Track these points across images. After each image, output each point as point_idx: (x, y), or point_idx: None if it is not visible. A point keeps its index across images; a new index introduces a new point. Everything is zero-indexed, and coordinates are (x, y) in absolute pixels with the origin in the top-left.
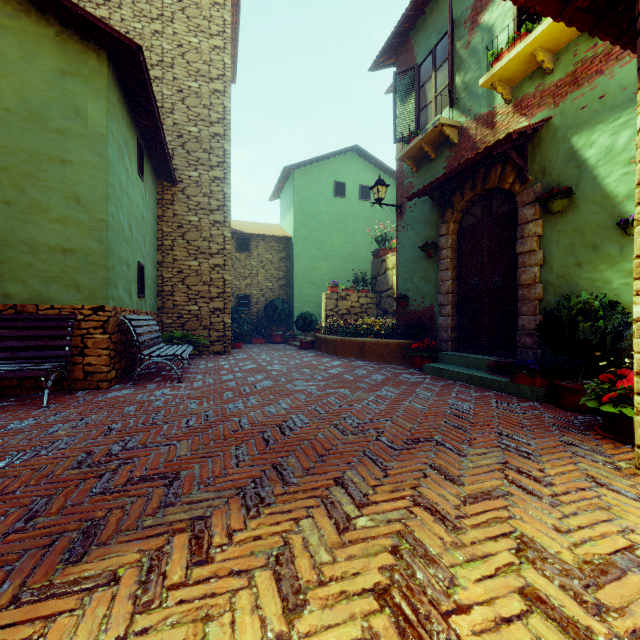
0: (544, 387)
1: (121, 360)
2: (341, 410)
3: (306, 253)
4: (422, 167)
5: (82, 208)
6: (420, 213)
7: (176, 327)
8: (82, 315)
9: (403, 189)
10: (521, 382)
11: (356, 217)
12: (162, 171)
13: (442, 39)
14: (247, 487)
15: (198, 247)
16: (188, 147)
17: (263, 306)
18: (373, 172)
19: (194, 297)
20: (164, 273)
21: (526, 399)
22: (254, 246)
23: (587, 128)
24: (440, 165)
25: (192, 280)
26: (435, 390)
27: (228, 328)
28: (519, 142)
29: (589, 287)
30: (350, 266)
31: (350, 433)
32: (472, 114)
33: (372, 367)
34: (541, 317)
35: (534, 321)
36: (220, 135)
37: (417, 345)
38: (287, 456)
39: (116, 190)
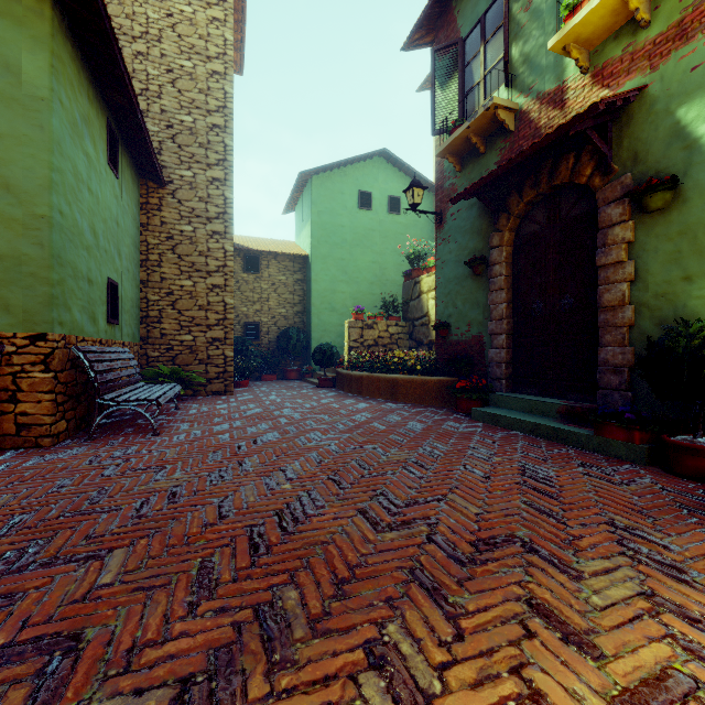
0: (645, 444)
1: (77, 406)
2: (371, 481)
3: (326, 274)
4: (468, 164)
5: (14, 199)
6: (465, 221)
7: (165, 361)
8: (14, 346)
9: (443, 193)
10: (611, 436)
11: (384, 233)
12: (146, 168)
13: (494, 3)
14: (198, 677)
15: (192, 263)
16: (180, 140)
17: (275, 336)
18: (404, 181)
19: (187, 324)
20: (149, 295)
21: (619, 459)
22: (264, 266)
23: (701, 95)
24: (491, 160)
25: (185, 304)
26: (494, 446)
27: (230, 362)
28: (603, 119)
29: (704, 308)
30: (377, 290)
31: (387, 527)
32: (534, 92)
33: (407, 411)
34: (632, 349)
35: (622, 354)
36: (220, 127)
37: (463, 384)
38: (284, 583)
39: (68, 178)
